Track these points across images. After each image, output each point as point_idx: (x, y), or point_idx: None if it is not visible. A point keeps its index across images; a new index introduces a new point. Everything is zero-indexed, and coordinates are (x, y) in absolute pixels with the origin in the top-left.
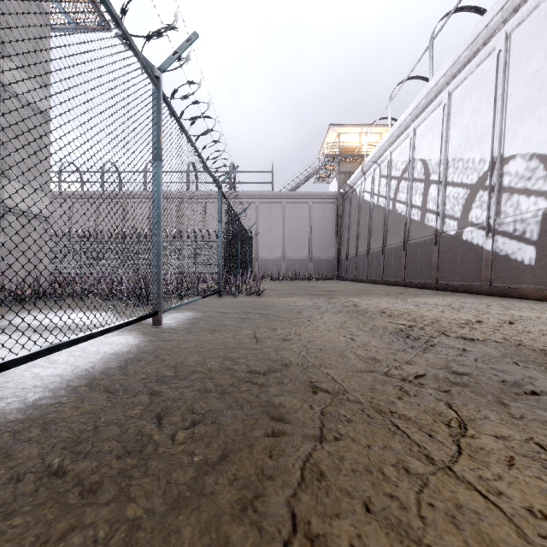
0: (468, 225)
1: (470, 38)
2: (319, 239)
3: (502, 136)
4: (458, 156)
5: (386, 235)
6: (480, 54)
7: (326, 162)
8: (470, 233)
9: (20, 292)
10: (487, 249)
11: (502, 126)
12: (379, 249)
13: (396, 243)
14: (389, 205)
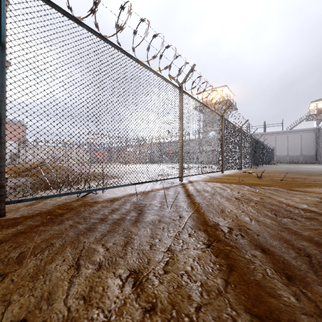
0: None
1: None
2: (305, 147)
3: None
4: None
5: None
6: None
7: (309, 116)
8: None
9: None
10: None
11: None
12: None
13: None
14: None
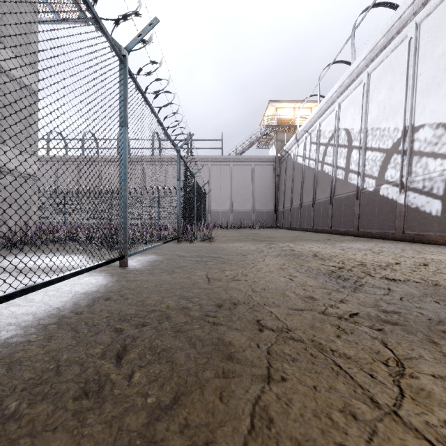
0: (384, 182)
1: (386, 27)
2: (260, 195)
3: (412, 109)
4: (376, 126)
5: (316, 191)
6: (394, 41)
7: (266, 132)
8: (386, 190)
9: (11, 239)
10: (400, 202)
11: (413, 101)
12: (310, 203)
13: (324, 198)
14: (318, 167)
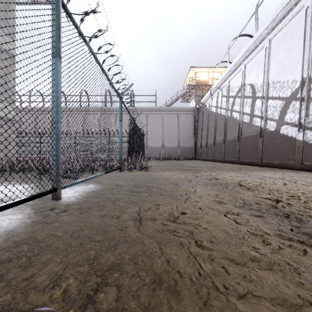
0: (284, 124)
1: (285, 1)
2: (184, 135)
3: (309, 63)
4: (276, 80)
5: (226, 132)
6: (292, 11)
7: (188, 89)
8: (286, 129)
9: None
10: (299, 139)
11: (310, 57)
12: (222, 141)
13: (232, 137)
14: (228, 113)
